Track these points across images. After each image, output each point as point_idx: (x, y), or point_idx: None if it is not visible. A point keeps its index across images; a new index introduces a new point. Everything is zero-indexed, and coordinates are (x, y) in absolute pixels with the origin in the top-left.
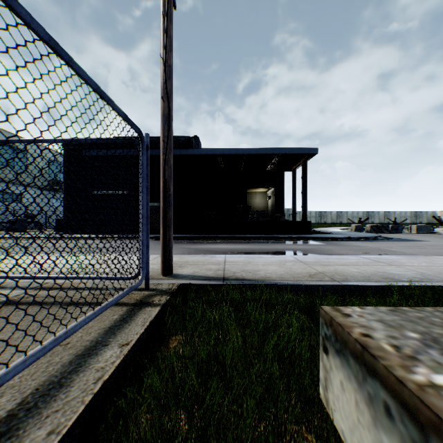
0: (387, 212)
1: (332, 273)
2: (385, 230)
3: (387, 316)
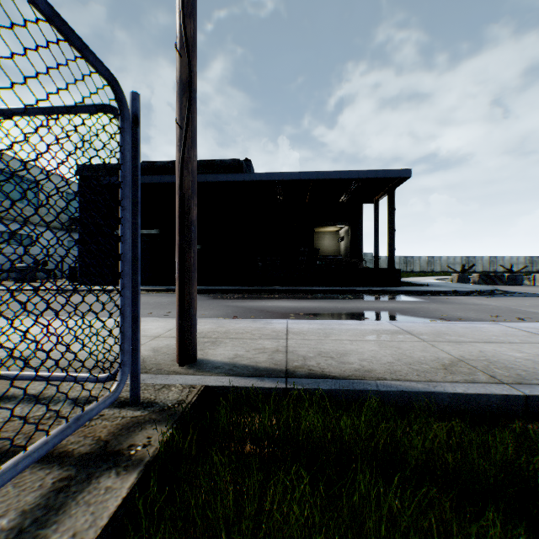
0: (494, 258)
1: (482, 362)
2: (499, 280)
3: None
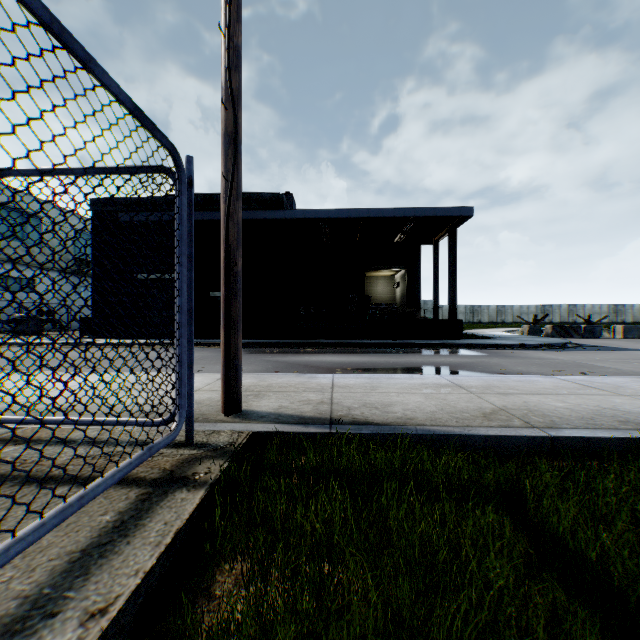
0: (573, 307)
1: (523, 411)
2: (575, 332)
3: None
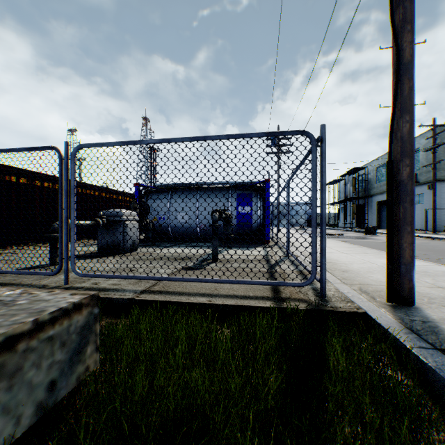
0: None
1: None
2: None
3: (45, 305)
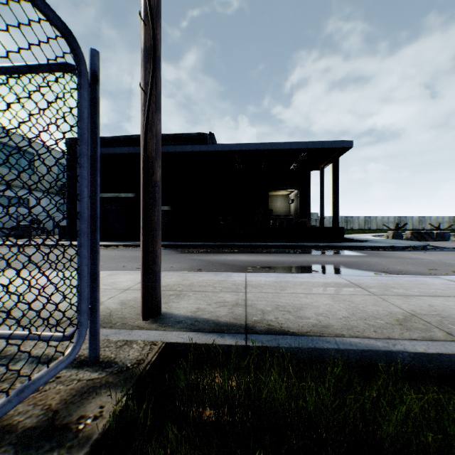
0: (422, 217)
1: (435, 317)
2: (429, 237)
3: None
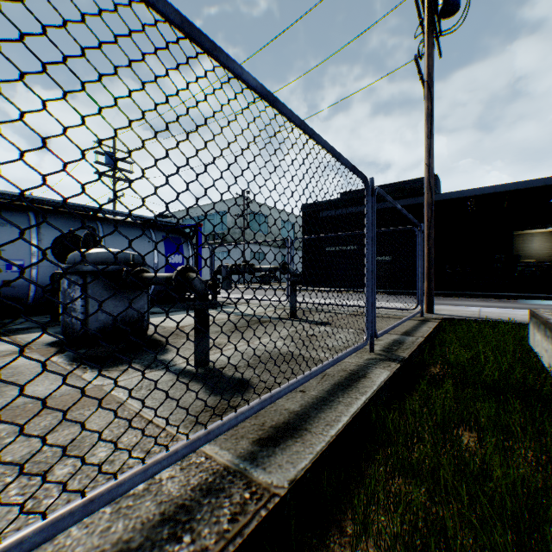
0: None
1: None
2: None
3: None
